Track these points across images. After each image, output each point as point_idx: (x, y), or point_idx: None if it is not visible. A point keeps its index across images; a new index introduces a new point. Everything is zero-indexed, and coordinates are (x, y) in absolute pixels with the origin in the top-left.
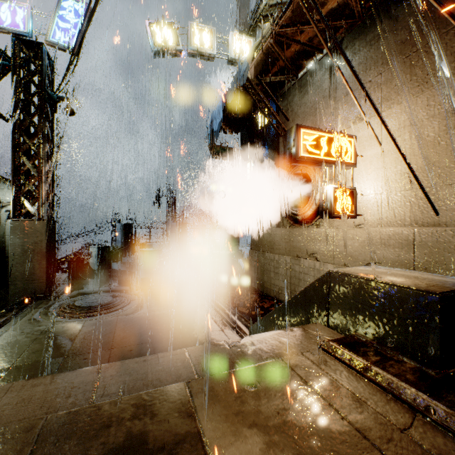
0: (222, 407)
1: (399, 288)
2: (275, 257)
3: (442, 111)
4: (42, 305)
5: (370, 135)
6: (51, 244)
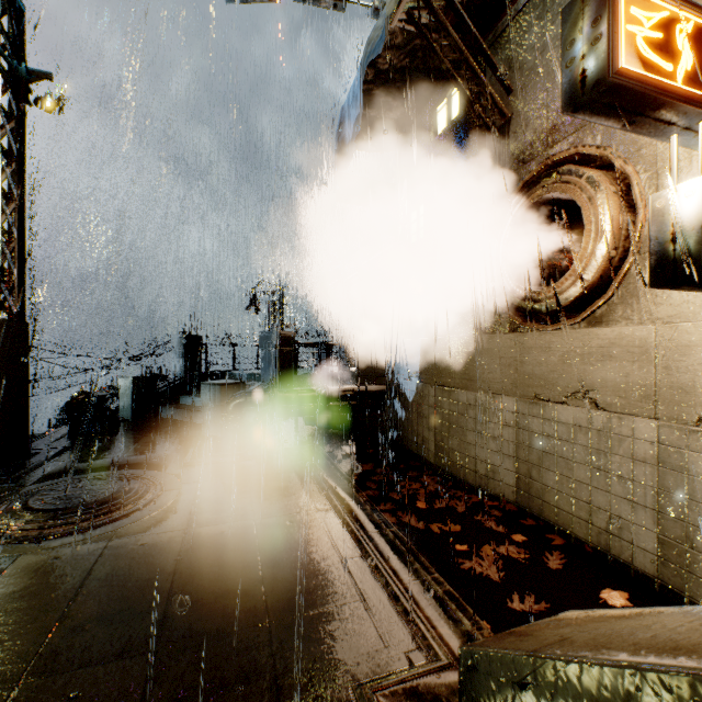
0: None
1: None
2: (478, 397)
3: None
4: None
5: None
6: (13, 370)
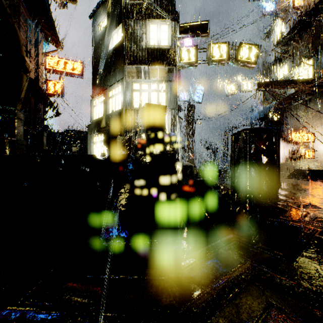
0: None
1: (304, 170)
2: (283, 173)
3: None
4: None
5: (320, 132)
6: None
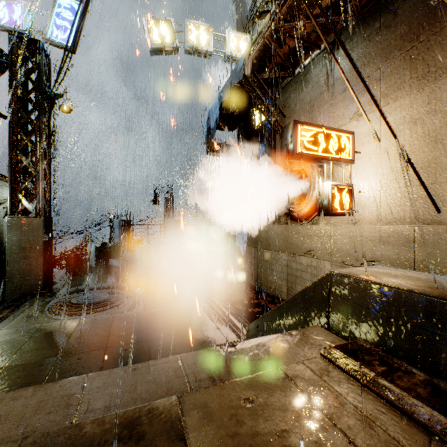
0: (216, 428)
1: (406, 293)
2: (272, 253)
3: (444, 106)
4: (38, 302)
5: (369, 131)
6: (48, 241)
